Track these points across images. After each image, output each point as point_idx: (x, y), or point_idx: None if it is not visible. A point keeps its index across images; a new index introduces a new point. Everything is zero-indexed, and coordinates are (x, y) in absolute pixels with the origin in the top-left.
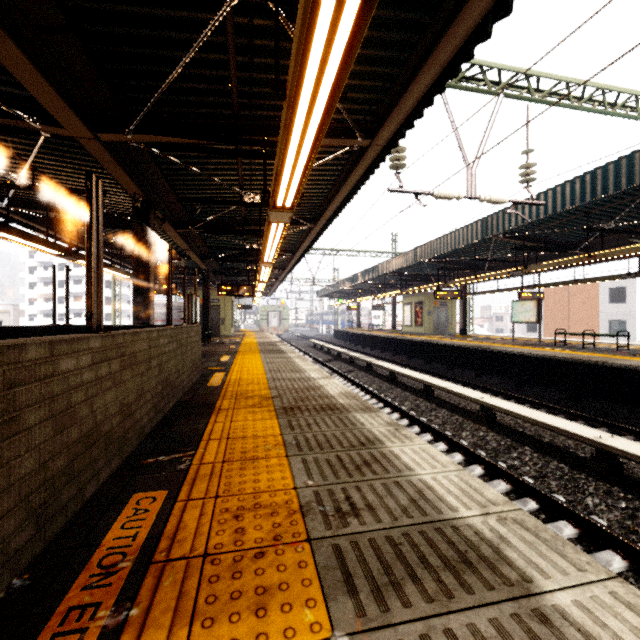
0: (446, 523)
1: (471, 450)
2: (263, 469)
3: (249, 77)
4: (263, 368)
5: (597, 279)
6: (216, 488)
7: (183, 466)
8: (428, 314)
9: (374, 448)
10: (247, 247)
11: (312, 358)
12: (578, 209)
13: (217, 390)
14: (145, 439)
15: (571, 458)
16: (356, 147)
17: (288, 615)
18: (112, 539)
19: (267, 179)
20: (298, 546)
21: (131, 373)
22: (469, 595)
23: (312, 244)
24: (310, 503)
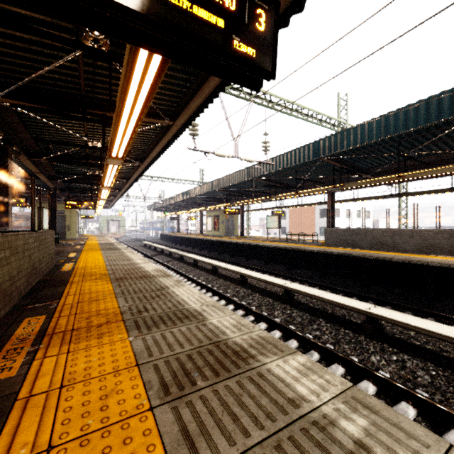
0: (185, 309)
1: (229, 297)
2: (102, 303)
3: (93, 78)
4: (103, 259)
5: (307, 205)
6: (75, 312)
7: (53, 306)
8: (222, 223)
9: (164, 290)
10: (90, 174)
11: (142, 254)
12: (292, 167)
13: (69, 273)
14: (22, 299)
15: (275, 296)
16: (164, 124)
17: (111, 337)
18: (20, 332)
19: (106, 132)
20: (118, 322)
21: (15, 258)
22: (182, 324)
23: (141, 175)
24: (126, 311)
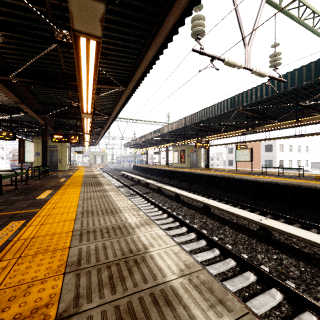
0: None
1: (292, 289)
2: None
3: None
4: (76, 208)
5: (278, 138)
6: None
7: None
8: (188, 156)
9: None
10: (73, 105)
11: (122, 183)
12: (291, 92)
13: None
14: None
15: None
16: None
17: None
18: None
19: None
20: None
21: None
22: None
23: (123, 106)
24: None
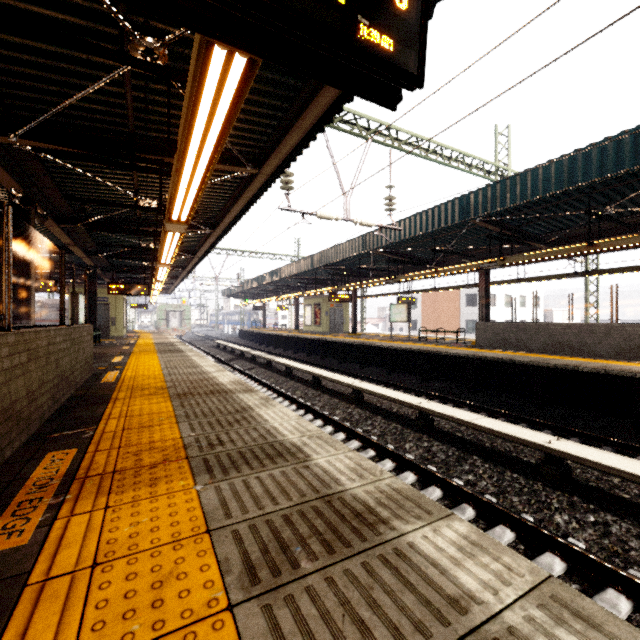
0: (277, 442)
1: (338, 422)
2: (157, 431)
3: (145, 108)
4: (160, 366)
5: (449, 288)
6: (119, 444)
7: (88, 435)
8: (326, 315)
9: (246, 413)
10: (143, 246)
11: (215, 358)
12: (428, 234)
13: (112, 385)
14: (45, 423)
15: (406, 421)
16: (246, 174)
17: (170, 484)
18: (39, 474)
19: (164, 186)
20: (180, 461)
21: (34, 365)
22: (275, 465)
23: (212, 247)
24: (191, 443)
